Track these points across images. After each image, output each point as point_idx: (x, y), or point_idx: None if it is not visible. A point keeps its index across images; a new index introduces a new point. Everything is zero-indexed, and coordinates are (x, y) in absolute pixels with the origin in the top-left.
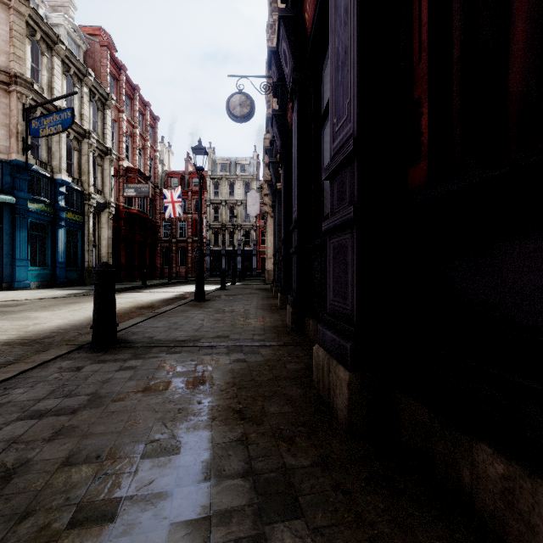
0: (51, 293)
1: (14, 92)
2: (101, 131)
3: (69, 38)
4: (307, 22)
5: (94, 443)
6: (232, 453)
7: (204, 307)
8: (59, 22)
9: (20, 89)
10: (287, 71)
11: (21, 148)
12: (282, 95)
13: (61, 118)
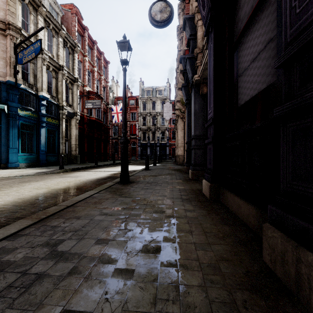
0: (25, 172)
1: (8, 35)
2: (71, 67)
3: (51, 8)
4: None
5: None
6: None
7: (123, 194)
8: None
9: (12, 33)
10: None
11: (13, 73)
12: None
13: (34, 48)
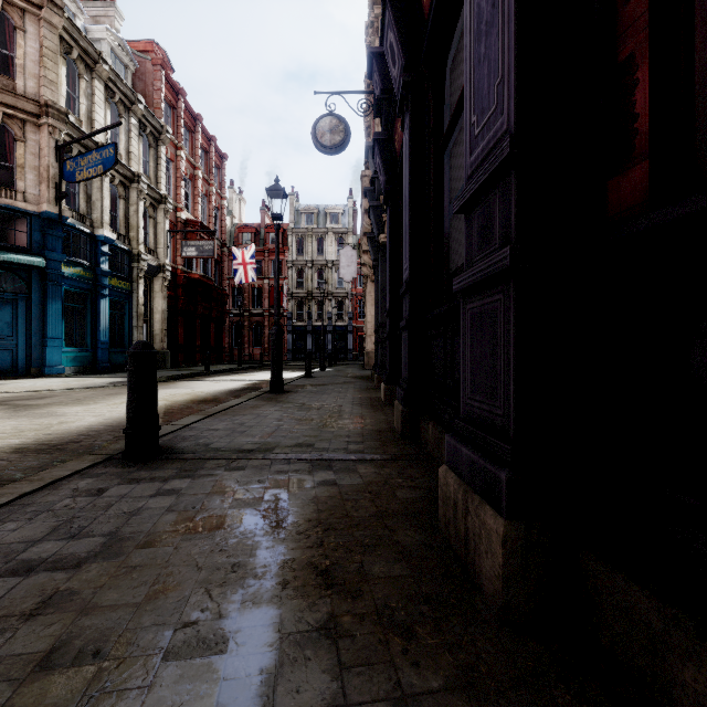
0: (89, 382)
1: (45, 126)
2: (153, 173)
3: (114, 56)
4: None
5: (96, 624)
6: (311, 655)
7: (281, 402)
8: (102, 36)
9: (52, 122)
10: (395, 73)
11: (54, 197)
12: (387, 112)
13: (102, 157)
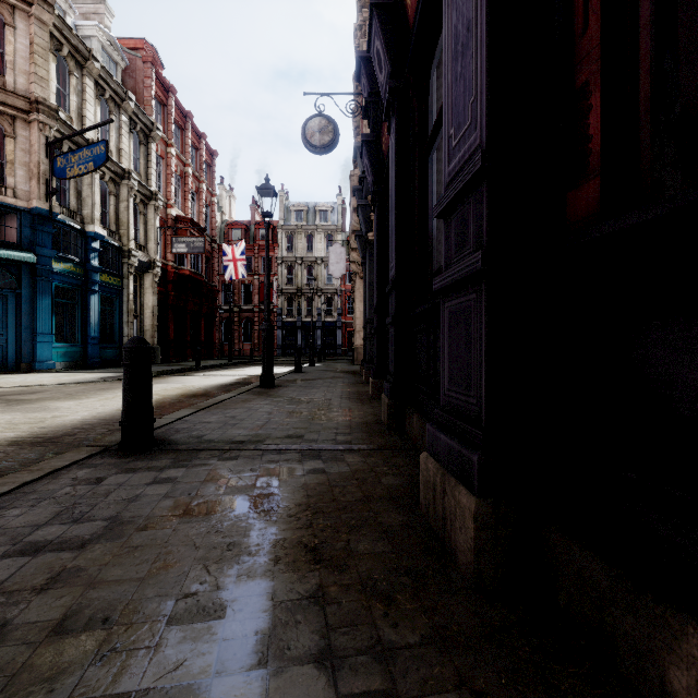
0: (80, 377)
1: (36, 123)
2: (144, 170)
3: (105, 53)
4: (409, 9)
5: (103, 596)
6: (301, 619)
7: (272, 396)
8: (92, 33)
9: (43, 118)
10: (381, 79)
11: (44, 193)
12: (374, 115)
13: (93, 153)
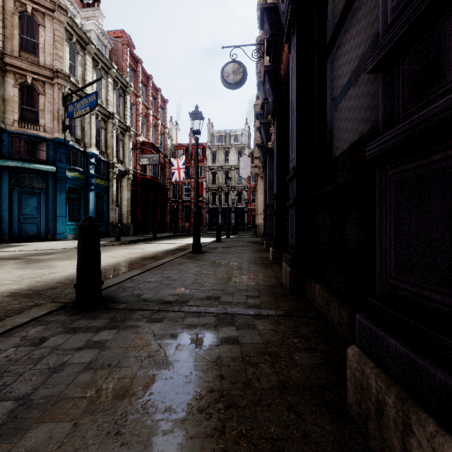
0: None
1: (56, 85)
2: (122, 113)
3: (99, 40)
4: None
5: None
6: None
7: (199, 260)
8: (91, 28)
9: (60, 81)
10: (283, 8)
11: (61, 128)
12: (274, 51)
13: (89, 101)
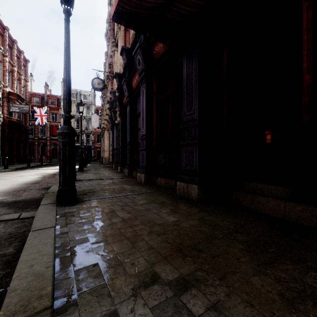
0: None
1: None
2: None
3: None
4: (133, 86)
5: (103, 187)
6: (127, 186)
7: (88, 173)
8: None
9: None
10: (126, 94)
11: None
12: (120, 91)
13: None
